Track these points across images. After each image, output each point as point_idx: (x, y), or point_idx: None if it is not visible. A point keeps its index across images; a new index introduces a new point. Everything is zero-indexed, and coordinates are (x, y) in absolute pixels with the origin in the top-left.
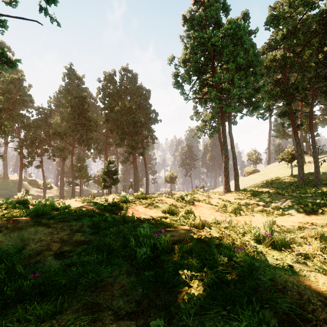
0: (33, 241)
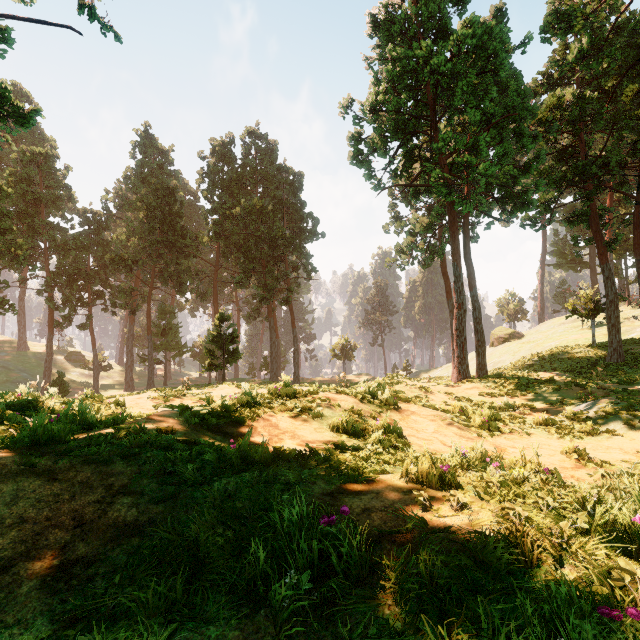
0: (0, 525)
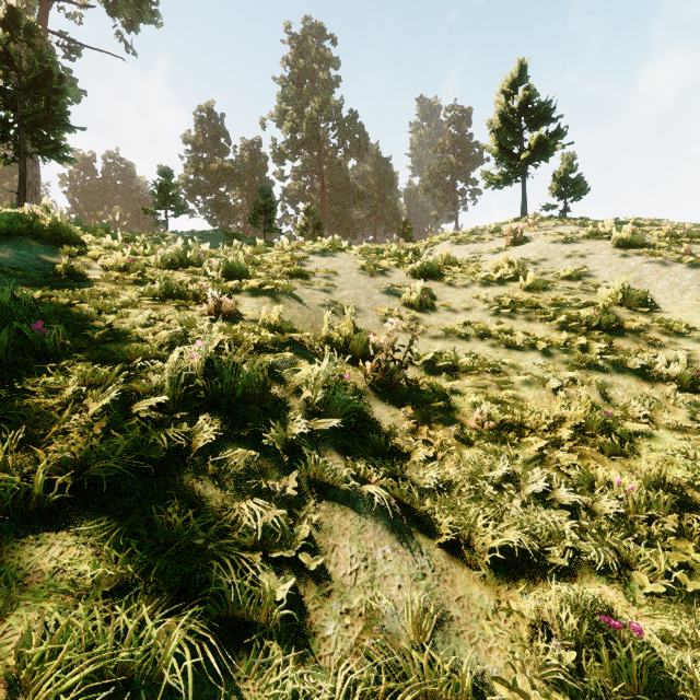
0: None
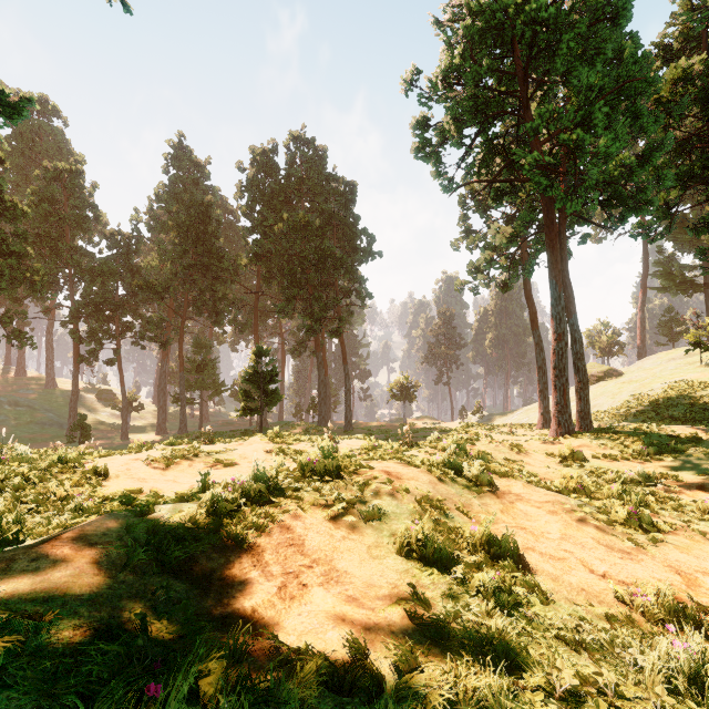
0: None
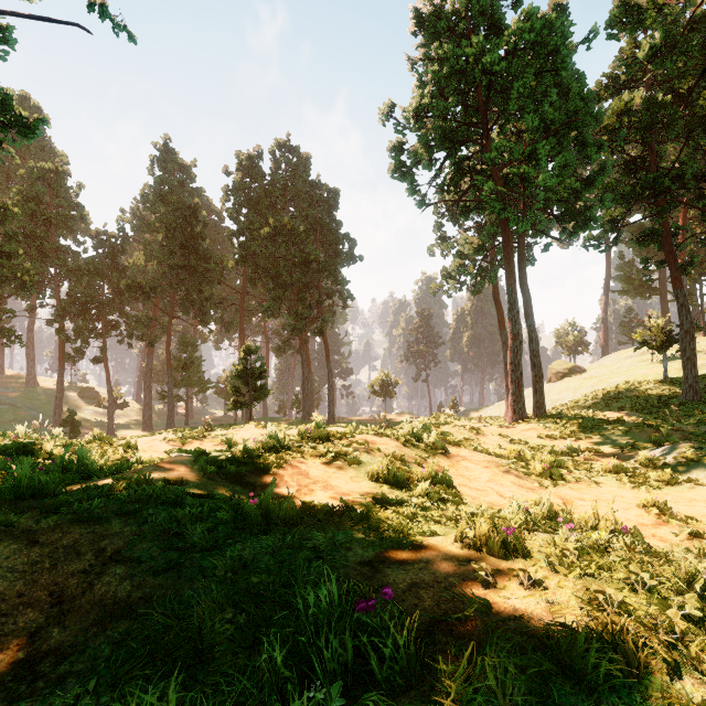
0: None
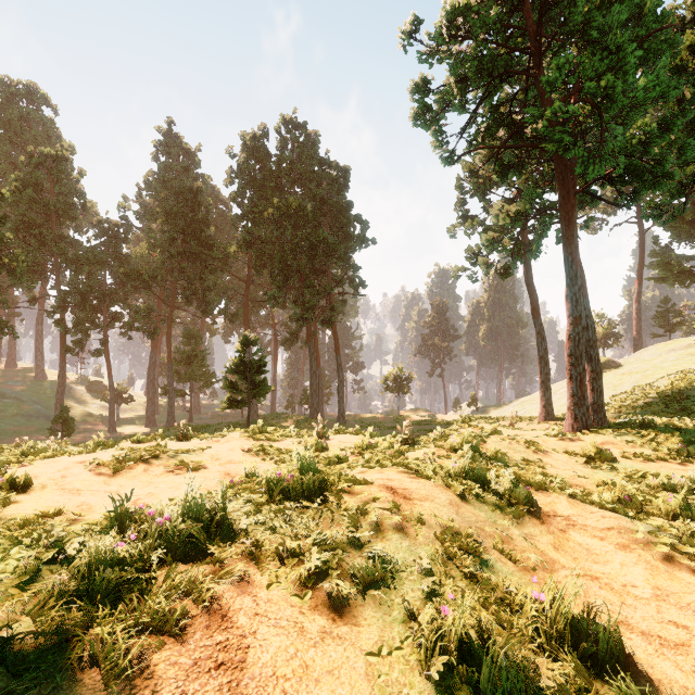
0: None
